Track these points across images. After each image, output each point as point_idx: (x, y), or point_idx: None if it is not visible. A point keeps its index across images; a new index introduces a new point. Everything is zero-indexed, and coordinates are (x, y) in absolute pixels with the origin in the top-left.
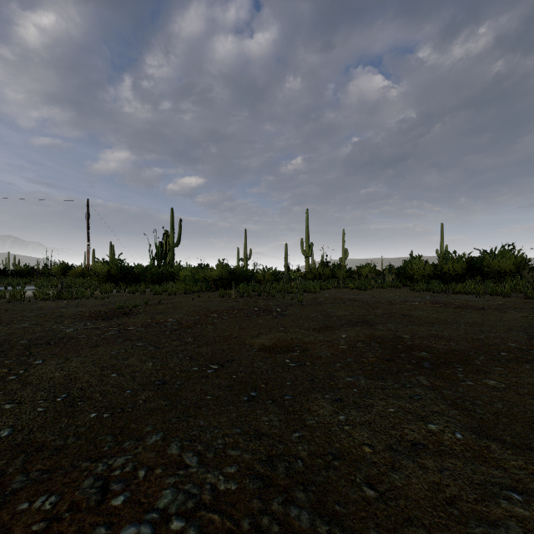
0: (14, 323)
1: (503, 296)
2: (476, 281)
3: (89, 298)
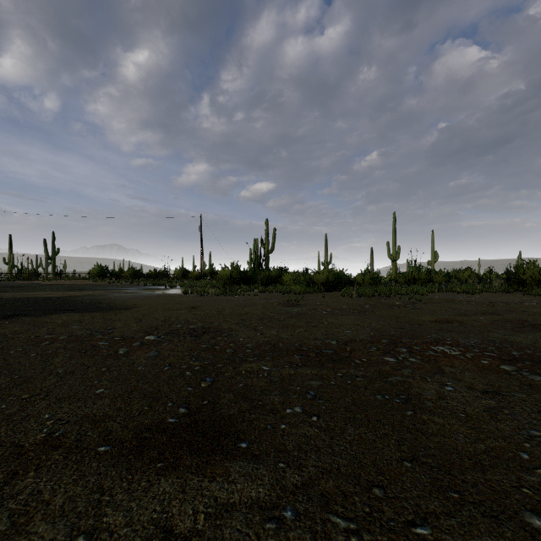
0: (249, 306)
1: None
2: None
3: (242, 295)
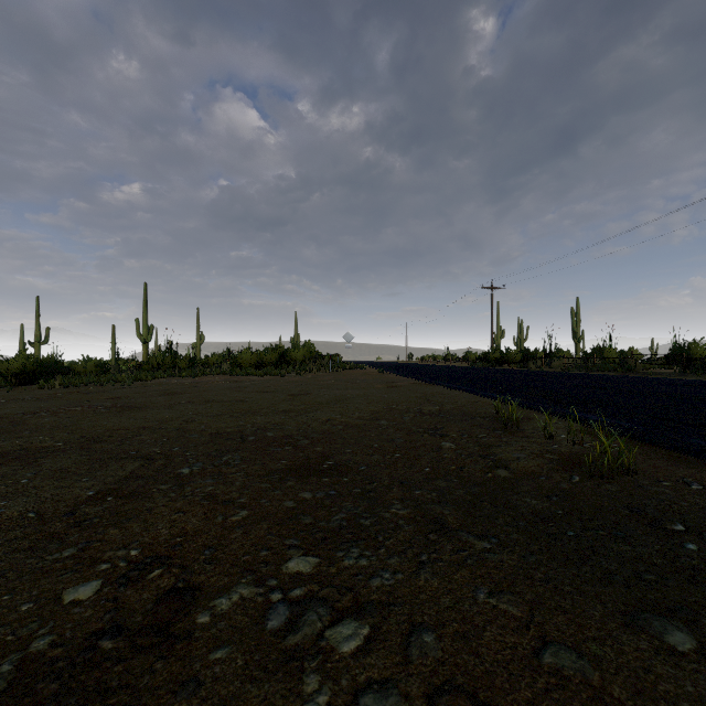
0: None
1: (273, 376)
2: (281, 367)
3: None
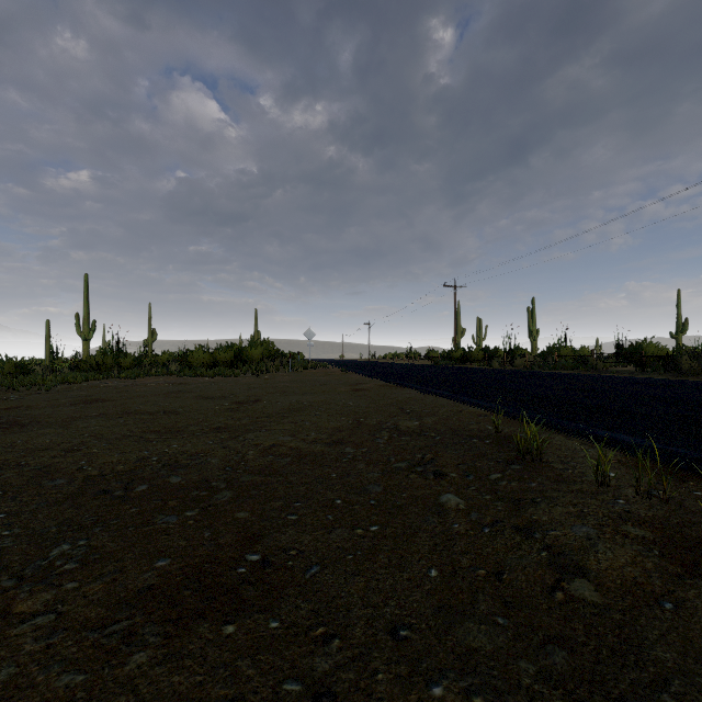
0: None
1: (225, 377)
2: (236, 367)
3: None
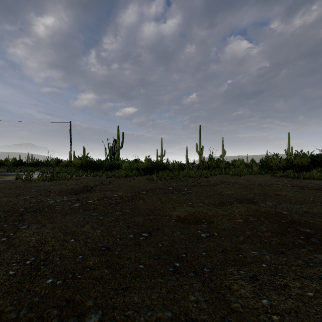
0: (21, 195)
1: None
2: (318, 170)
3: (69, 179)
